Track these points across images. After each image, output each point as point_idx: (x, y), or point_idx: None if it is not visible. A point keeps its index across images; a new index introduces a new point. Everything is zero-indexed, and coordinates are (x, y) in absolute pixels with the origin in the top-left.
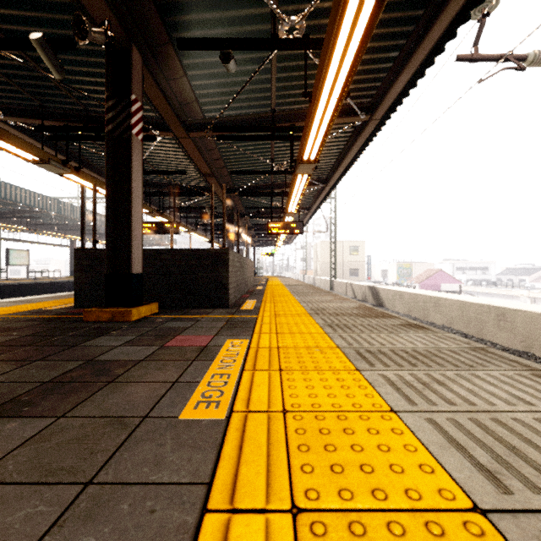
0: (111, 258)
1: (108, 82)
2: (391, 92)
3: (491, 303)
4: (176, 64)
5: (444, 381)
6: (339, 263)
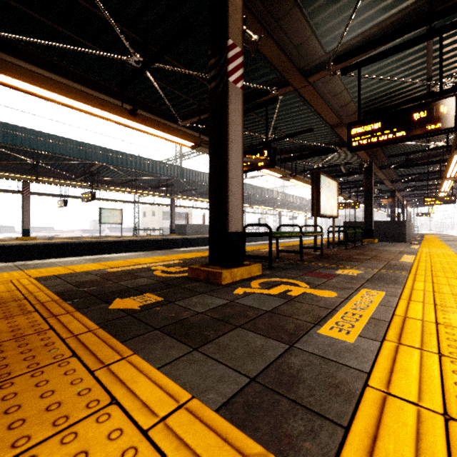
0: (364, 225)
1: (364, 174)
2: None
3: None
4: (382, 156)
5: None
6: None
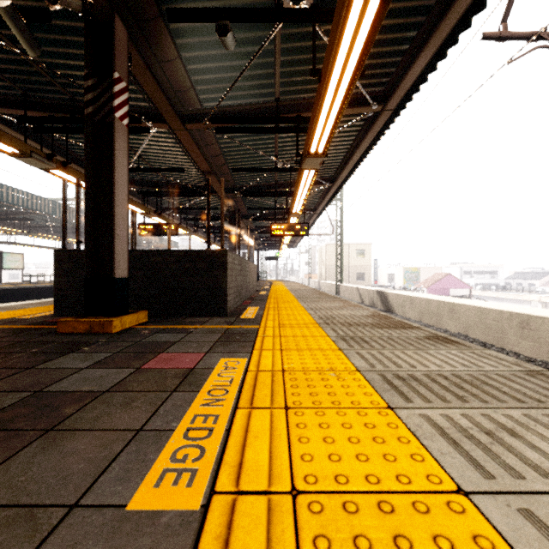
0: (91, 260)
1: (87, 58)
2: (407, 78)
3: (513, 310)
4: (168, 43)
5: (514, 428)
6: (345, 267)
